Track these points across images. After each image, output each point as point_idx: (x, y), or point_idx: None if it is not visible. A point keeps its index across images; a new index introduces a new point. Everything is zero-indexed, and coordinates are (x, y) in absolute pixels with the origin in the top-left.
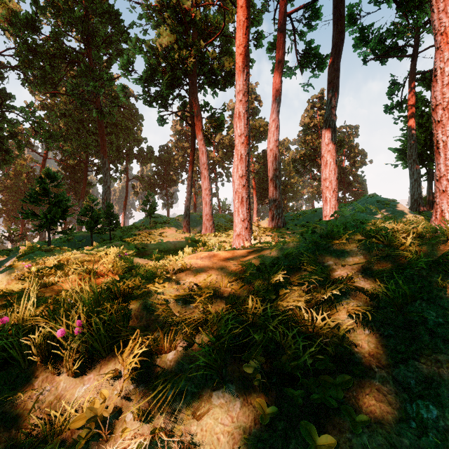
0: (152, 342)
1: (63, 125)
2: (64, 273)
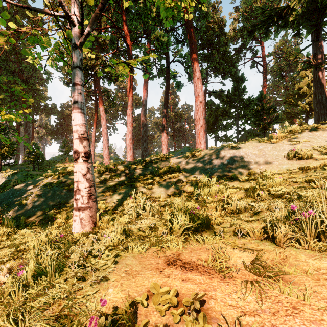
0: (124, 169)
1: None
2: None
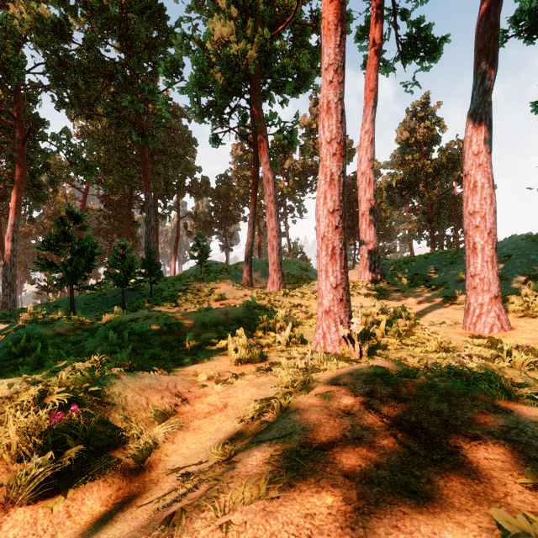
0: None
1: (104, 154)
2: None
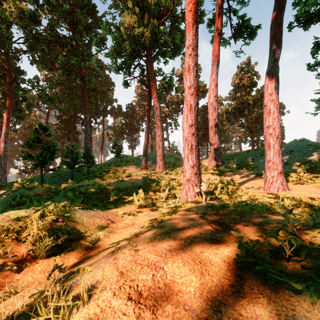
0: None
1: (59, 91)
2: None
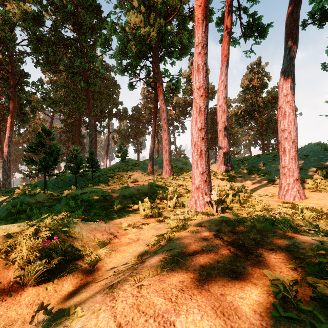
0: None
1: (63, 94)
2: None
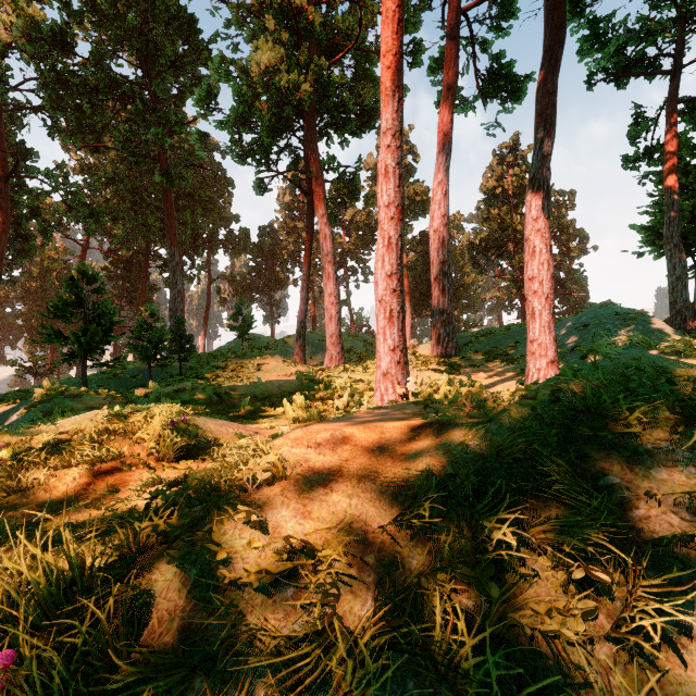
0: None
1: (111, 196)
2: (63, 461)
